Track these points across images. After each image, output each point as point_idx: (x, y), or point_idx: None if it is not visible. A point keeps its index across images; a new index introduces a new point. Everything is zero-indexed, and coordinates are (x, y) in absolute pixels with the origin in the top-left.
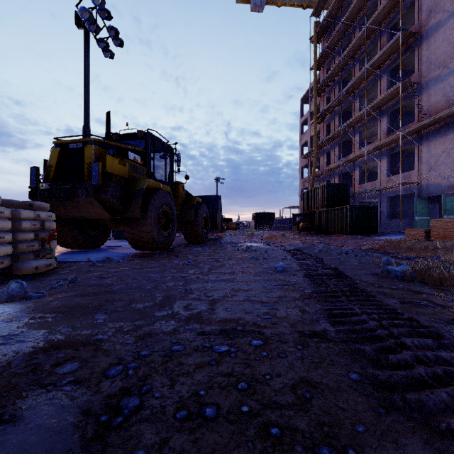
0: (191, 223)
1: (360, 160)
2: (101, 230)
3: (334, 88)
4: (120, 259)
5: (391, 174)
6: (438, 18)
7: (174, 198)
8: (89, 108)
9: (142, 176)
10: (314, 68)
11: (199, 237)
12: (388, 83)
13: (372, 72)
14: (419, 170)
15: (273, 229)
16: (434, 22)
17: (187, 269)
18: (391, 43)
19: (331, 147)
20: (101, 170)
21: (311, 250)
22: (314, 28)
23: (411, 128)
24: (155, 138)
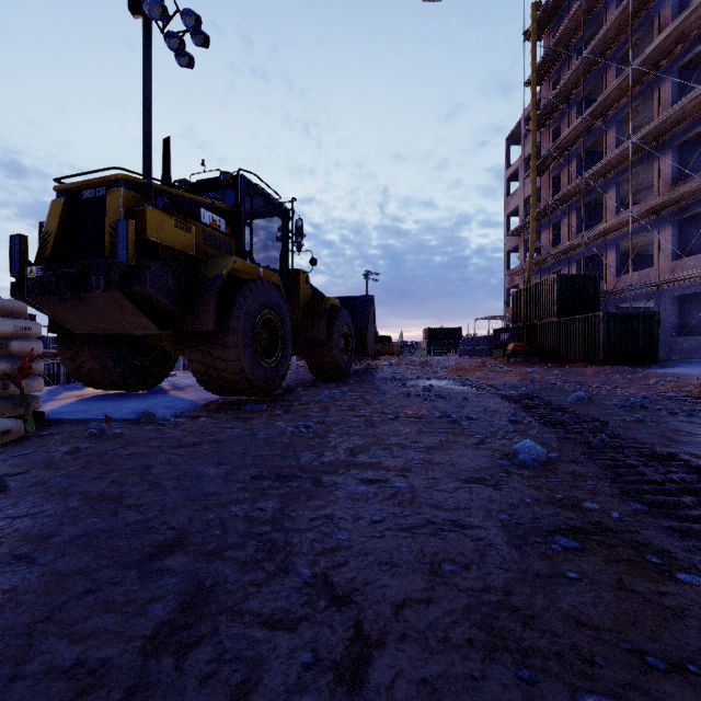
0: (322, 343)
1: (618, 234)
2: (158, 356)
3: (567, 113)
4: (171, 417)
5: (680, 255)
6: None
7: (291, 300)
8: (150, 150)
9: (227, 255)
10: (532, 81)
11: (336, 368)
12: (674, 92)
13: (641, 75)
14: None
15: (459, 354)
16: None
17: (299, 448)
18: (683, 17)
19: (562, 215)
20: (132, 236)
21: (555, 396)
22: (532, 14)
23: None
24: (254, 188)
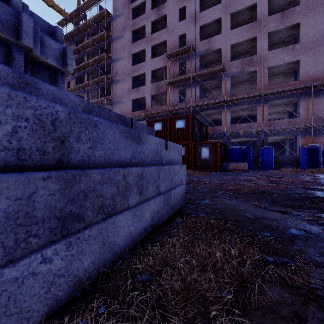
0: None
1: None
2: None
3: (73, 79)
4: None
5: None
6: (118, 78)
7: None
8: None
9: None
10: None
11: None
12: (101, 93)
13: (94, 84)
14: None
15: None
16: (117, 78)
17: None
18: (102, 77)
19: None
20: None
21: None
22: None
23: None
24: None
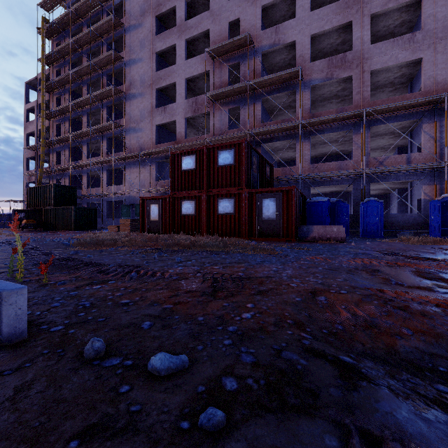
0: None
1: (88, 168)
2: None
3: (65, 94)
4: None
5: (111, 184)
6: (134, 91)
7: None
8: None
9: None
10: (42, 63)
11: None
12: (108, 115)
13: (96, 100)
14: (125, 186)
15: None
16: (133, 92)
17: None
18: (108, 89)
19: (62, 148)
20: None
21: None
22: (42, 23)
23: (119, 156)
24: None
